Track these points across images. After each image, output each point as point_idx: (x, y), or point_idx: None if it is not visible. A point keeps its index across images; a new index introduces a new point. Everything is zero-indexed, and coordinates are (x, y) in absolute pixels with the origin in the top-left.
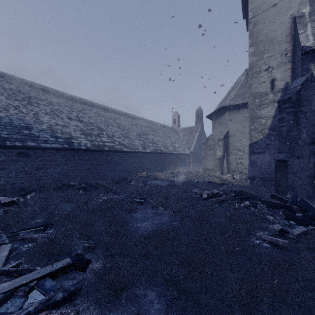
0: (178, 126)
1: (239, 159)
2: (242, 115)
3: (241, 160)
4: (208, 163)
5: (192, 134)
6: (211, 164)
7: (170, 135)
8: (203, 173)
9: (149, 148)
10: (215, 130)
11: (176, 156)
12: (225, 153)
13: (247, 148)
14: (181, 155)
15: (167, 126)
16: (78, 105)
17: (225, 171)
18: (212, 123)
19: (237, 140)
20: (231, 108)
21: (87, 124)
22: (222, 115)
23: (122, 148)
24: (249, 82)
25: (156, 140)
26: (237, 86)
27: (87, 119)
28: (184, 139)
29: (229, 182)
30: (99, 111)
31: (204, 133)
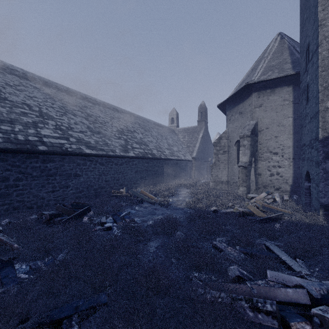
0: (177, 126)
1: (275, 167)
2: (280, 97)
3: (279, 169)
4: (221, 173)
5: (194, 135)
6: (226, 175)
7: (167, 135)
8: (214, 188)
9: (134, 150)
10: (232, 124)
11: (175, 162)
12: (253, 158)
13: (289, 150)
14: (181, 162)
15: (163, 126)
16: (14, 78)
17: (252, 187)
18: (227, 115)
19: (272, 137)
20: (261, 87)
21: (17, 105)
22: (244, 101)
23: (81, 149)
24: (321, 15)
25: (147, 140)
26: (268, 55)
27: (20, 98)
28: (185, 142)
29: (282, 215)
30: (56, 93)
31: (208, 134)
